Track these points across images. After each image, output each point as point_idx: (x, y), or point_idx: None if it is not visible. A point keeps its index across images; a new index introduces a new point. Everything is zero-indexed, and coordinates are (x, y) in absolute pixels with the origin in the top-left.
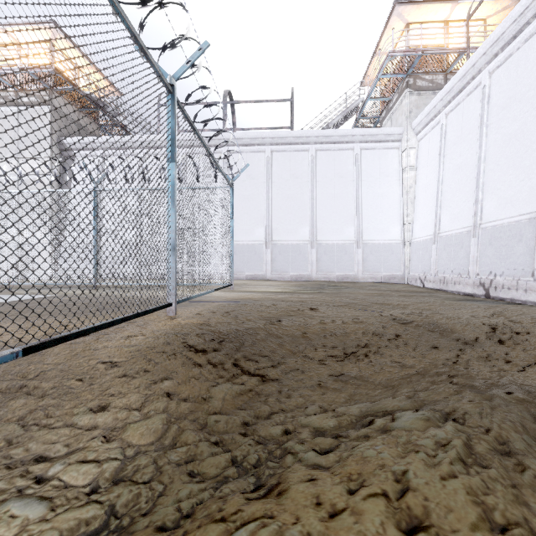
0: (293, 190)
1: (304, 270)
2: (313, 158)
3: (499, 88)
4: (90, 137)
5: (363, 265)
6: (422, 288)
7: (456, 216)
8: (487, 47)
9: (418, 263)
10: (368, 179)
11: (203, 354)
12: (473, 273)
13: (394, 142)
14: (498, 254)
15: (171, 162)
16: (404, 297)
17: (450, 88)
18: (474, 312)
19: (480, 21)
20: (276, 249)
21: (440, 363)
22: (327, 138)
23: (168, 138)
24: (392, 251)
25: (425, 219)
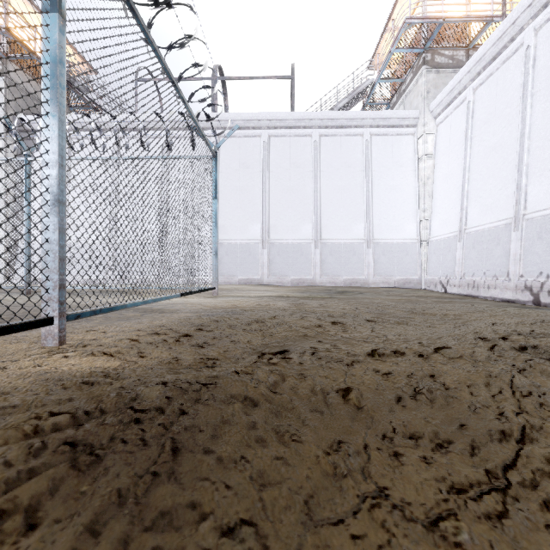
0: (294, 181)
1: (306, 273)
2: (317, 145)
3: (549, 46)
4: None
5: (374, 268)
6: (446, 294)
7: (488, 207)
8: None
9: (438, 265)
10: (380, 169)
11: None
12: (515, 274)
13: (408, 128)
14: None
15: (50, 12)
16: (444, 304)
17: (481, 56)
18: None
19: None
20: (274, 249)
21: None
22: (332, 121)
23: None
24: (407, 252)
25: (446, 214)
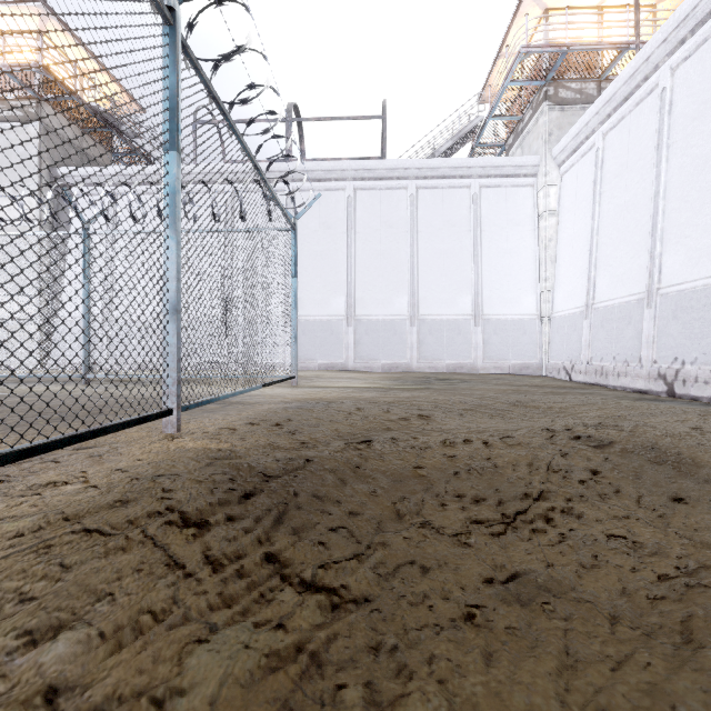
0: (385, 244)
1: (401, 356)
2: (414, 199)
3: (687, 89)
4: (97, 168)
5: (483, 350)
6: (569, 382)
7: (619, 279)
8: (670, 30)
9: (562, 347)
10: (491, 229)
11: (199, 534)
12: (648, 360)
13: (526, 177)
14: (688, 331)
15: (169, 150)
16: (554, 396)
17: (611, 95)
18: (689, 422)
19: (647, 8)
20: (362, 327)
21: (710, 541)
22: (432, 171)
23: (165, 107)
24: (524, 330)
25: (571, 285)
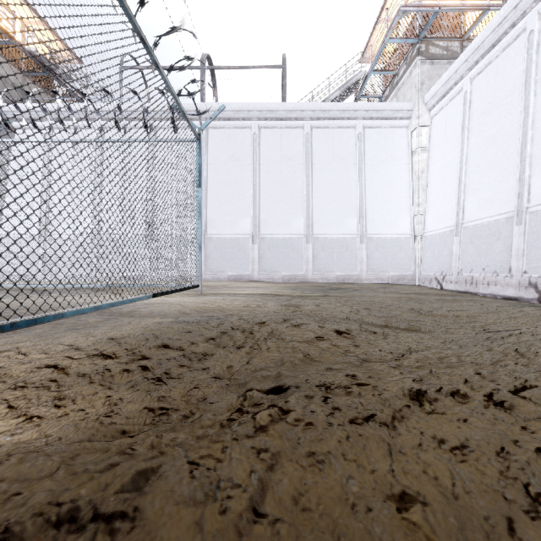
0: (285, 174)
1: (298, 269)
2: (309, 137)
3: None
4: (34, 104)
5: (367, 264)
6: (442, 290)
7: (487, 201)
8: None
9: (433, 260)
10: (373, 163)
11: None
12: (518, 270)
13: (402, 120)
14: None
15: None
16: (451, 304)
17: (480, 43)
18: None
19: None
20: (265, 244)
21: None
22: (324, 113)
23: None
24: (400, 247)
25: (441, 208)
